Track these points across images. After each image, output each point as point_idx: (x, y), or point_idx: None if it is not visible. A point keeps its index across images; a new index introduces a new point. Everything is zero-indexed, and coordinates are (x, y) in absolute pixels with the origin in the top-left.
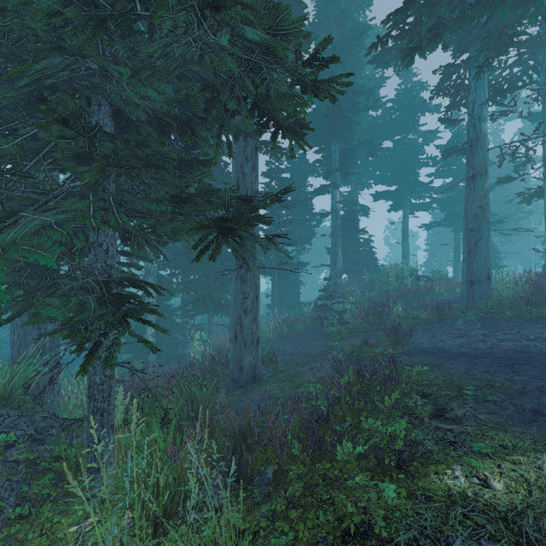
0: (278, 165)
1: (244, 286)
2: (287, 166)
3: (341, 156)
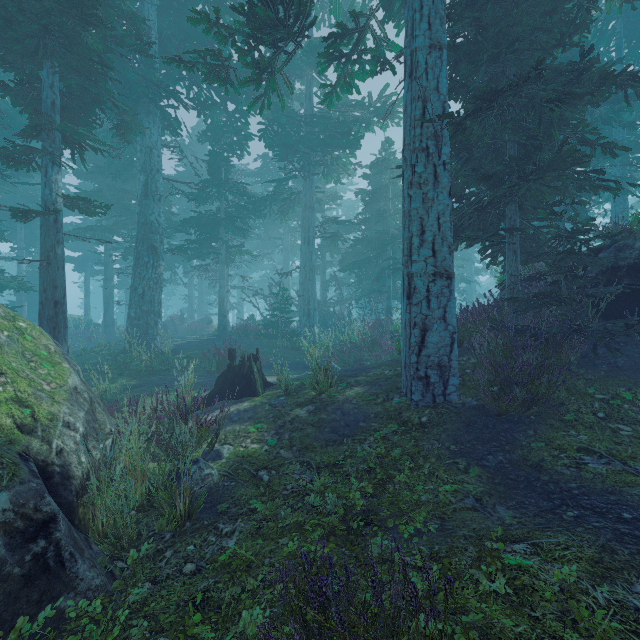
0: None
1: None
2: None
3: (27, 235)
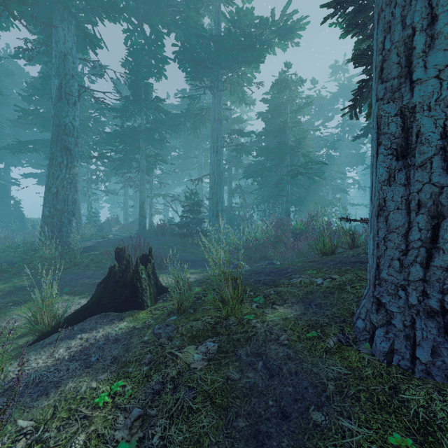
0: None
1: None
2: None
3: None
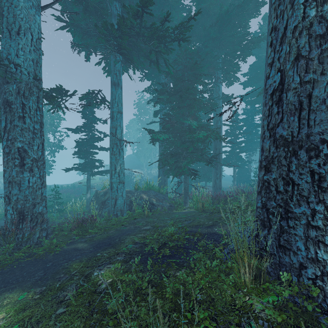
0: (236, 116)
1: (216, 170)
2: (244, 112)
3: None
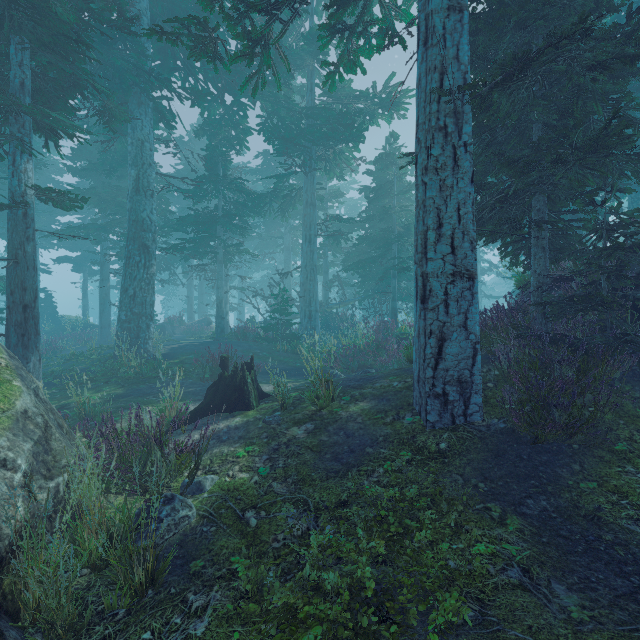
0: None
1: None
2: None
3: None
